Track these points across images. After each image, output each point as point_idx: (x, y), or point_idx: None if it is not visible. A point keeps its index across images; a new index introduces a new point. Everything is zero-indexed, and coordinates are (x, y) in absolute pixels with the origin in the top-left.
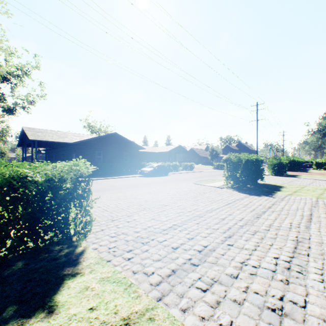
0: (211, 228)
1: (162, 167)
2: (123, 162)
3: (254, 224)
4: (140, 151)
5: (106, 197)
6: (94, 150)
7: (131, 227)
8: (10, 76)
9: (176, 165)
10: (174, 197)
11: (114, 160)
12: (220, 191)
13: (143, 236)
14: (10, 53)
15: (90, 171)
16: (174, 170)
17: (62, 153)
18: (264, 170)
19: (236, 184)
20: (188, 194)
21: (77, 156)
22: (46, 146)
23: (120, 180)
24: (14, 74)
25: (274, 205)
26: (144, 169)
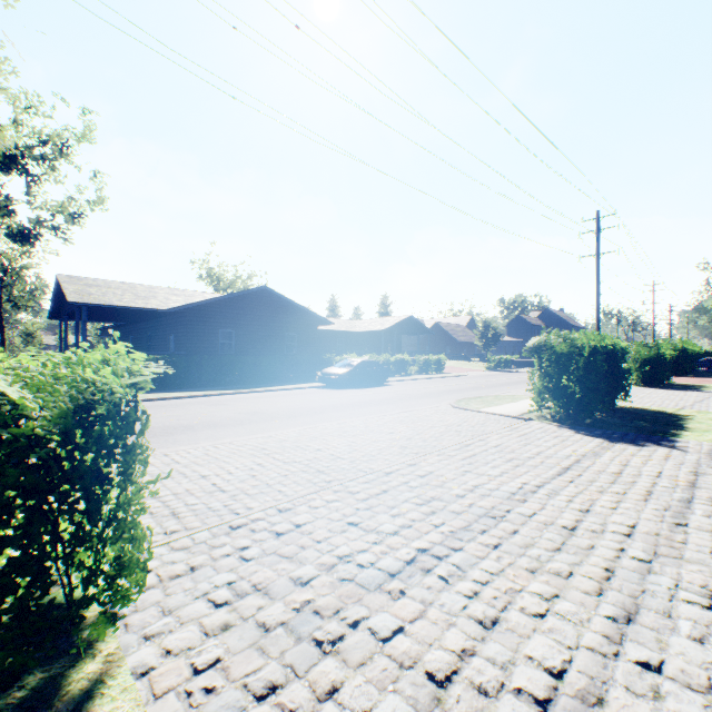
0: (547, 573)
1: (371, 365)
2: (281, 353)
3: (684, 554)
4: (322, 328)
5: (231, 444)
6: (216, 327)
7: (285, 559)
8: (25, 156)
9: (404, 361)
10: (409, 446)
11: (263, 350)
12: (525, 430)
13: (321, 605)
14: (26, 106)
15: (148, 382)
16: (399, 372)
17: (148, 334)
18: (630, 373)
19: (564, 411)
20: (443, 438)
21: (177, 340)
22: (111, 319)
23: (273, 395)
24: (34, 153)
25: (702, 475)
26: (330, 370)
